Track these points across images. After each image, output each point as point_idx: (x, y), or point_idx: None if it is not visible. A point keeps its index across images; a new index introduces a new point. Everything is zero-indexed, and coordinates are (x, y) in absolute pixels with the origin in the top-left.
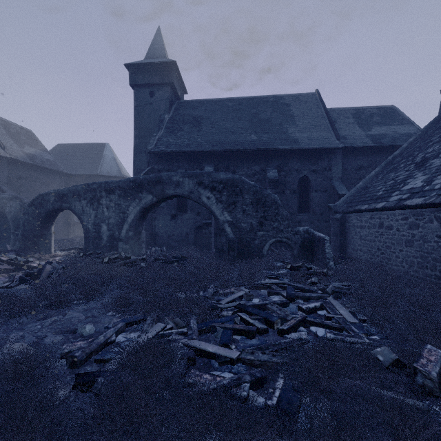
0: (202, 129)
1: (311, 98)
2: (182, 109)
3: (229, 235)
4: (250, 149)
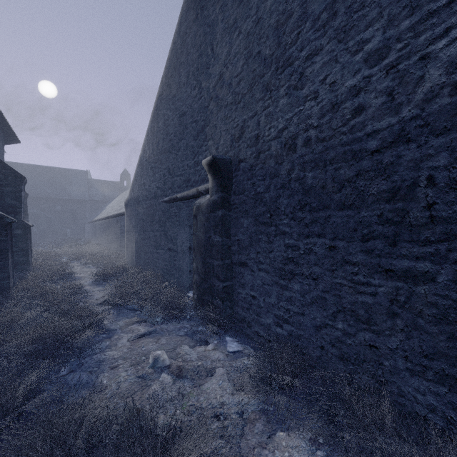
0: None
1: (83, 173)
2: None
3: (35, 231)
4: (47, 197)
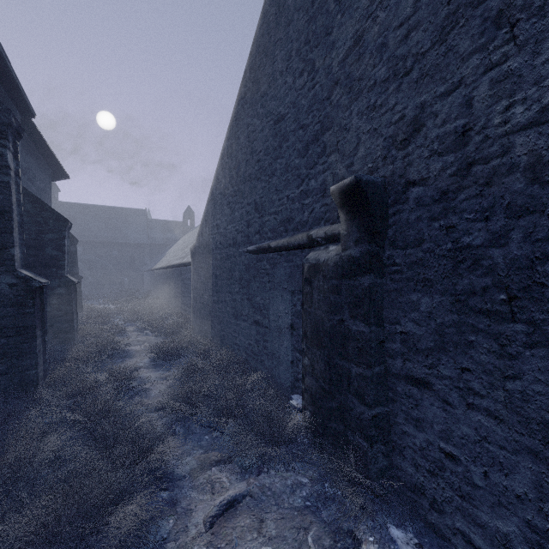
0: (75, 226)
1: (142, 213)
2: (59, 208)
3: (90, 280)
4: (103, 241)
